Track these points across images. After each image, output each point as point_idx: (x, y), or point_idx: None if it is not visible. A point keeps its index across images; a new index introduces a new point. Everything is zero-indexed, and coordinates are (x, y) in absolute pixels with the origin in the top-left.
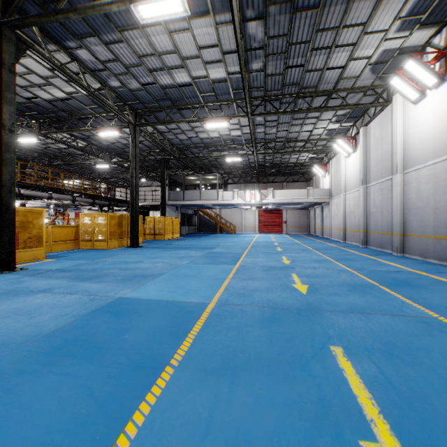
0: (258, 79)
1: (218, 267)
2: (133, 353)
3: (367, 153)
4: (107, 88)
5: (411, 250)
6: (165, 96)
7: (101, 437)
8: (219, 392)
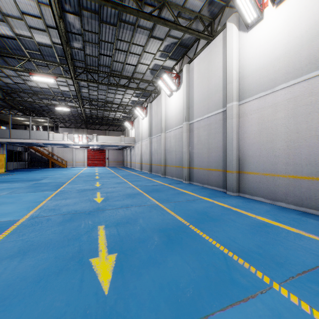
0: (80, 55)
1: (40, 194)
2: None
3: (151, 118)
4: None
5: (168, 173)
6: None
7: None
8: (10, 266)
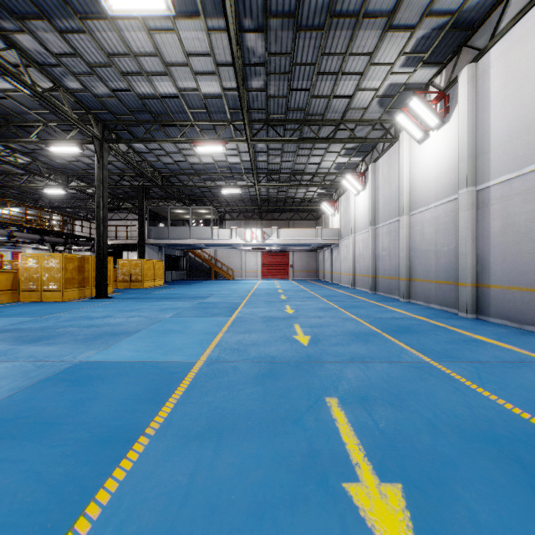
0: (259, 100)
1: (211, 320)
2: (98, 426)
3: (375, 191)
4: (63, 89)
5: (417, 295)
6: (143, 108)
7: (54, 524)
8: (202, 457)
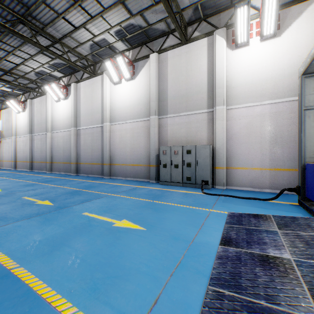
0: None
1: None
2: None
3: (32, 115)
4: None
5: (55, 169)
6: None
7: None
8: None
